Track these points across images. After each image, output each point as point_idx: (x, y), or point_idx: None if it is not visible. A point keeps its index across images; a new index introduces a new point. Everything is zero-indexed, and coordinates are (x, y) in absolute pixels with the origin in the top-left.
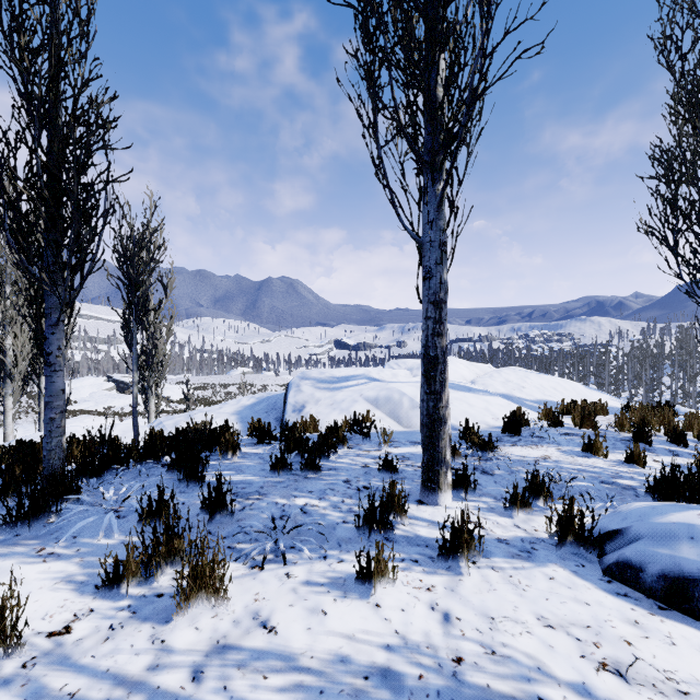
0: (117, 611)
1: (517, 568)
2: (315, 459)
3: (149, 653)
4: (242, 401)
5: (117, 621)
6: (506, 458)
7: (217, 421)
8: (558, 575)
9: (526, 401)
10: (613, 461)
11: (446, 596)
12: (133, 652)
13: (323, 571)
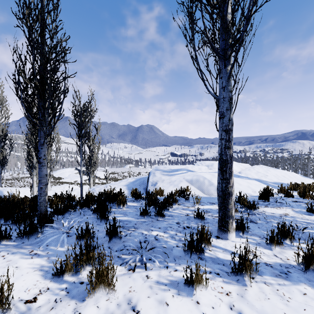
0: (60, 291)
1: (281, 284)
2: (162, 211)
3: None
4: (129, 180)
5: (59, 297)
6: (263, 214)
7: (117, 189)
8: (308, 292)
9: (269, 183)
10: None
11: (239, 300)
12: None
13: (166, 276)
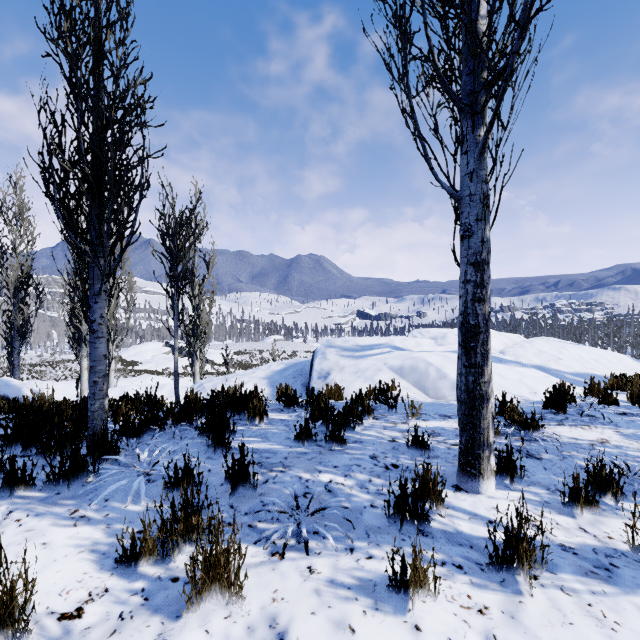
0: (130, 595)
1: (596, 592)
2: (340, 431)
3: None
4: (272, 367)
5: (128, 609)
6: (554, 440)
7: (249, 385)
8: None
9: (565, 374)
10: None
11: (505, 626)
12: None
13: (349, 568)
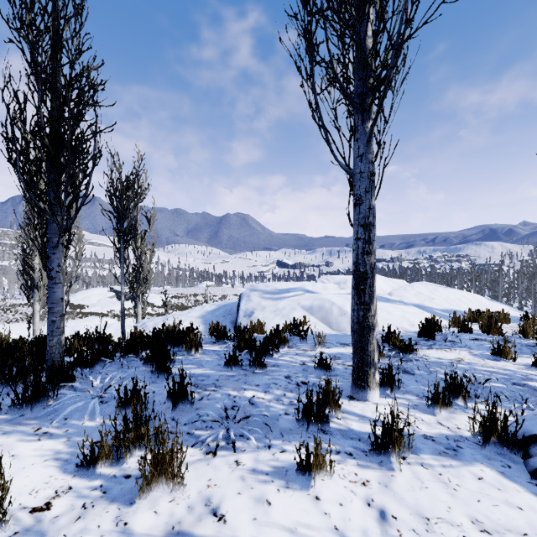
0: (91, 490)
1: (446, 466)
2: (261, 358)
3: (112, 535)
4: (205, 308)
5: (89, 500)
6: (424, 360)
7: (186, 323)
8: (486, 476)
9: (436, 310)
10: (521, 364)
11: (381, 492)
12: (99, 533)
13: (267, 460)
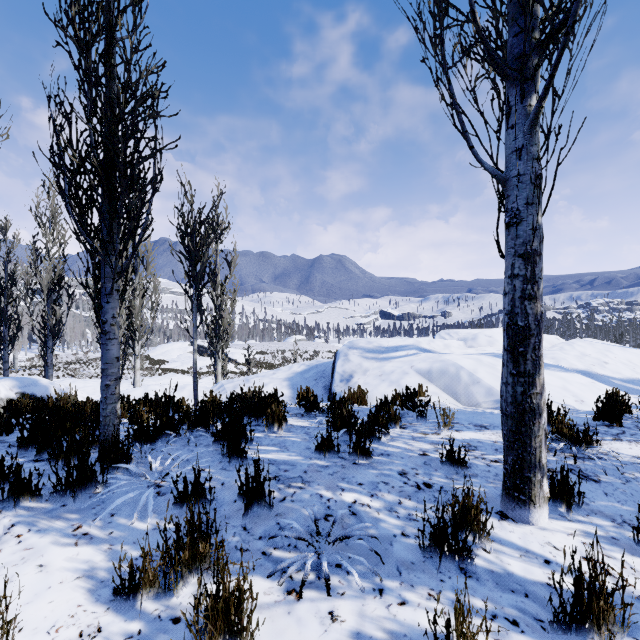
0: (124, 639)
1: None
2: (365, 443)
3: None
4: (293, 368)
5: None
6: (612, 458)
7: (270, 386)
8: None
9: (613, 380)
10: None
11: None
12: None
13: (379, 617)
